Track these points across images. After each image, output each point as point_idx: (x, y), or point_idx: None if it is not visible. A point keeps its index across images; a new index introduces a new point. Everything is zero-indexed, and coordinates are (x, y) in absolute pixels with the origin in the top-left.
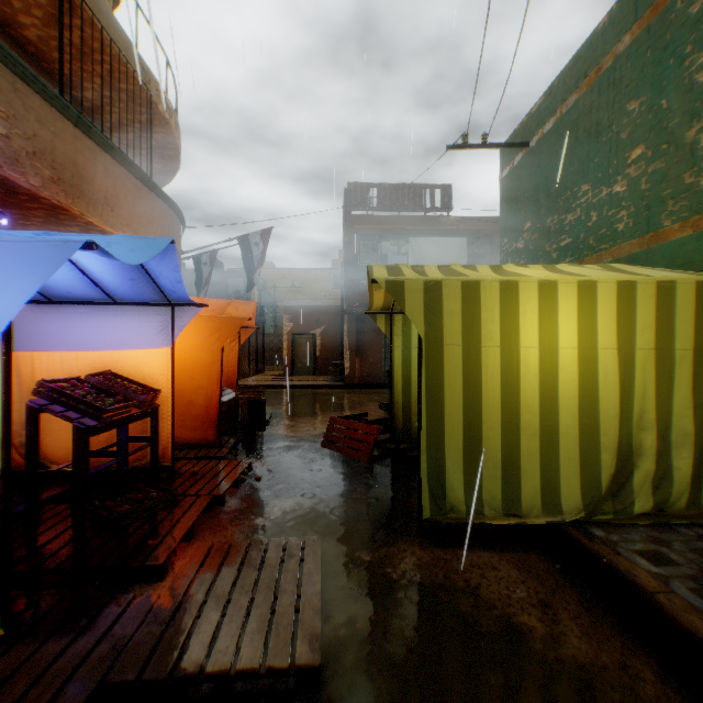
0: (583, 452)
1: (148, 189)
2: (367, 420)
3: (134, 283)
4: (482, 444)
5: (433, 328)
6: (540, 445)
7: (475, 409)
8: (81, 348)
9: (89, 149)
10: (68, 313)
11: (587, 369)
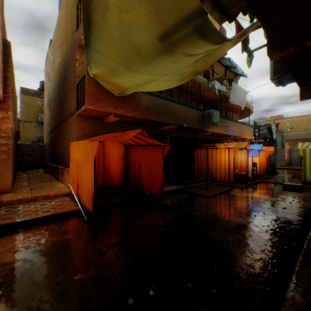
0: None
1: (249, 126)
2: None
3: None
4: None
5: (303, 155)
6: None
7: None
8: None
9: (242, 126)
10: None
11: None
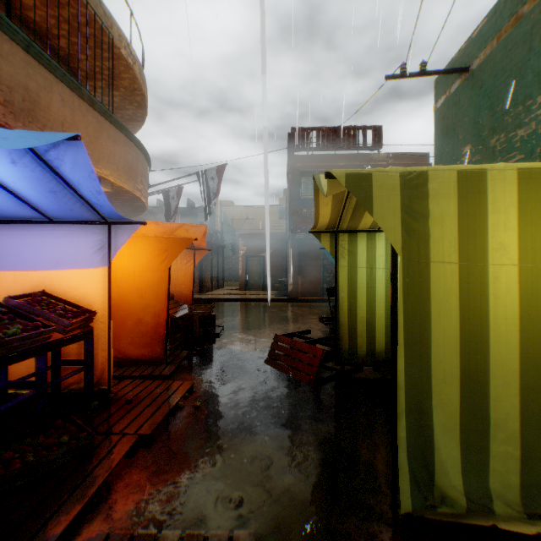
0: None
1: (110, 124)
2: (310, 338)
3: (57, 197)
4: (489, 406)
5: (414, 240)
6: None
7: (477, 355)
8: (19, 268)
9: (43, 78)
10: (6, 232)
11: None
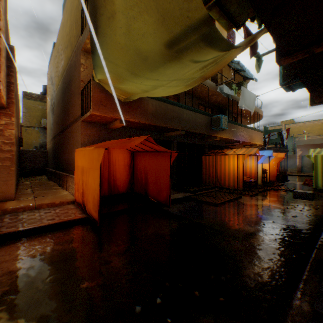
0: None
1: (258, 132)
2: None
3: None
4: None
5: (314, 162)
6: None
7: (322, 173)
8: None
9: (252, 132)
10: None
11: None
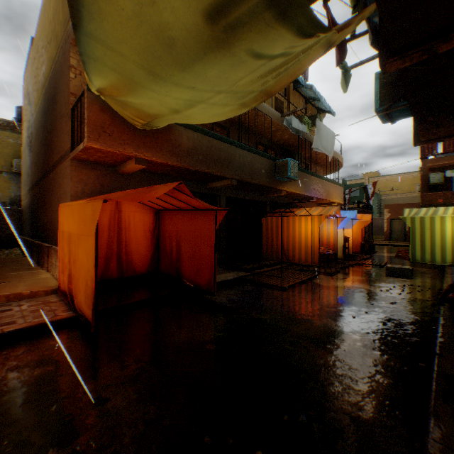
0: (451, 251)
1: (338, 185)
2: None
3: None
4: (424, 248)
5: (412, 226)
6: (439, 249)
7: (422, 241)
8: None
9: (329, 185)
10: None
11: (452, 234)
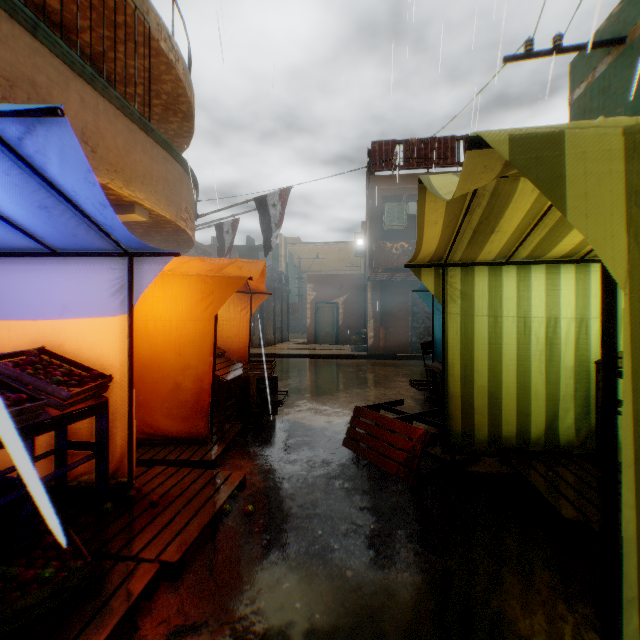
0: None
1: (146, 135)
2: (405, 413)
3: (52, 216)
4: None
5: None
6: None
7: None
8: (15, 317)
9: (56, 71)
10: None
11: None
